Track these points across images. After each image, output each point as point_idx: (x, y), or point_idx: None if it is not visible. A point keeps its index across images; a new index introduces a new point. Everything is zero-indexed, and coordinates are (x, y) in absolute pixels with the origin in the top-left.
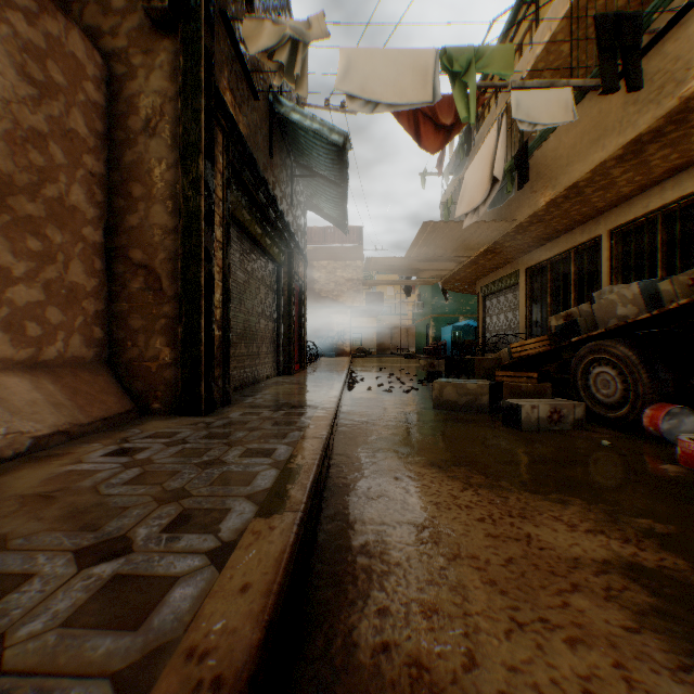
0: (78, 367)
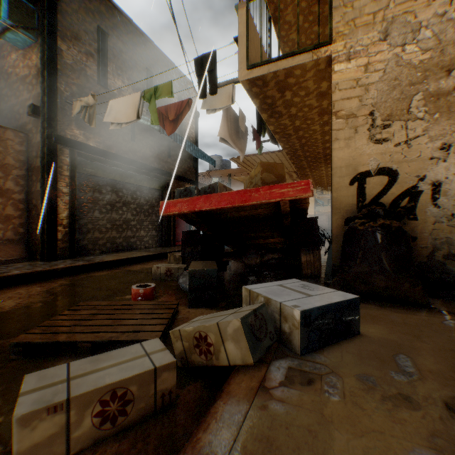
0: (11, 242)
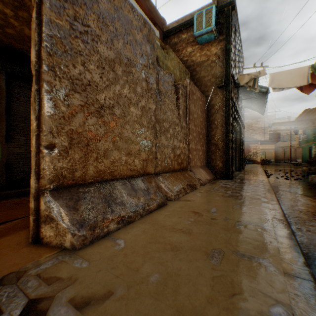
0: (204, 167)
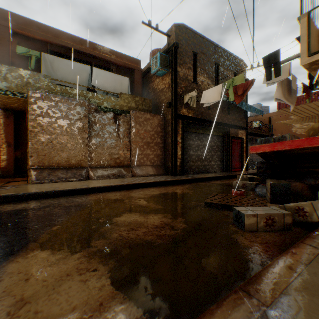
0: (158, 166)
